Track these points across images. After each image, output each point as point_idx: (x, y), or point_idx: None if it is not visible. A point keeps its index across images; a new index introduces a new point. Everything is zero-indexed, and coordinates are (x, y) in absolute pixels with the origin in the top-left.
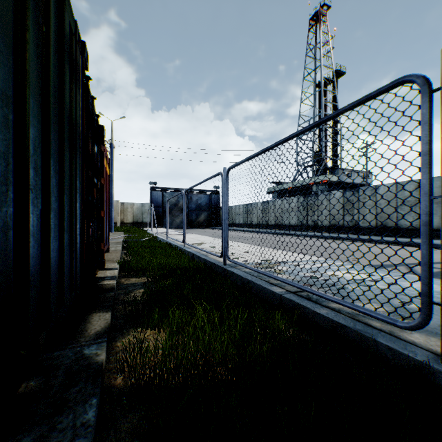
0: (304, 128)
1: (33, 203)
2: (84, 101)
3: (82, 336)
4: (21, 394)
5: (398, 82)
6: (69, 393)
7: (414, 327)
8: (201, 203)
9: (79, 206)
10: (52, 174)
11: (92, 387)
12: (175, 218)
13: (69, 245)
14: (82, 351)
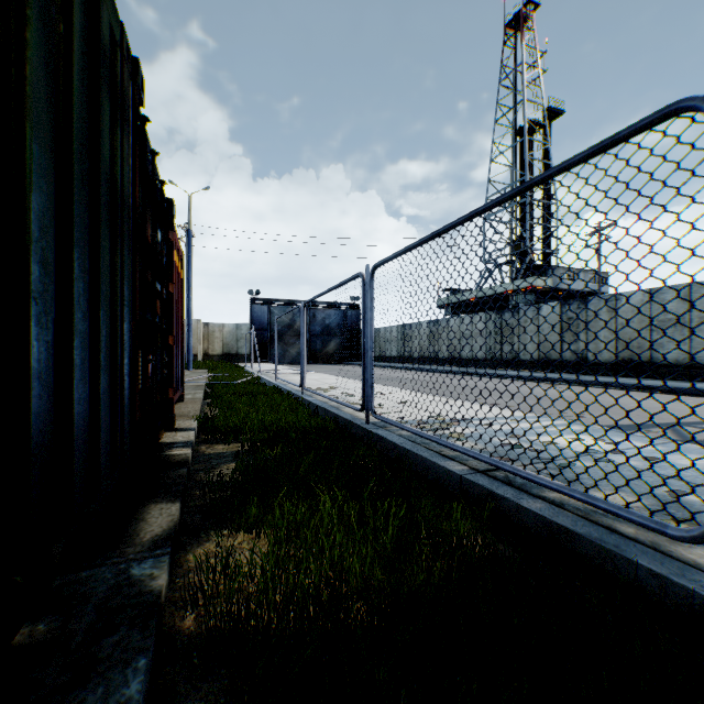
0: (501, 196)
1: (39, 322)
2: (137, 155)
3: (130, 544)
4: (20, 646)
5: (668, 111)
6: (101, 646)
7: (699, 538)
8: (330, 323)
9: (128, 329)
10: (76, 274)
11: (141, 636)
12: (288, 348)
13: (109, 392)
14: (128, 570)
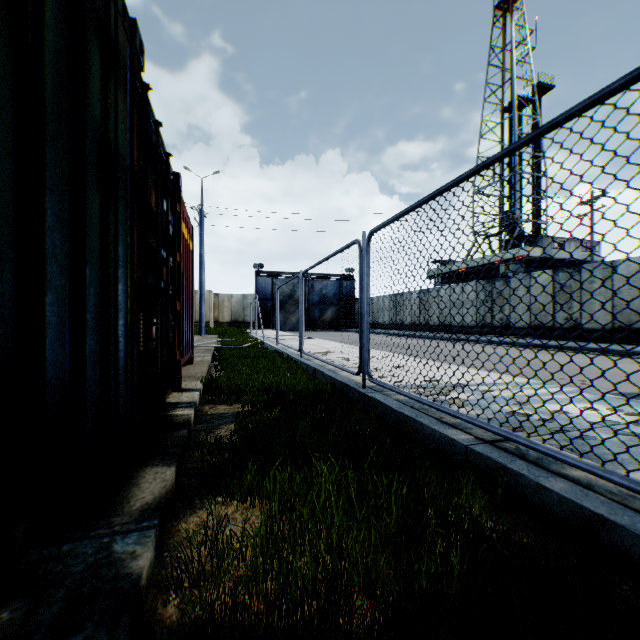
0: (514, 143)
1: None
2: (134, 117)
3: (118, 513)
4: None
5: None
6: None
7: None
8: (327, 293)
9: (124, 290)
10: (49, 222)
11: (107, 637)
12: (289, 316)
13: (99, 354)
14: (111, 545)
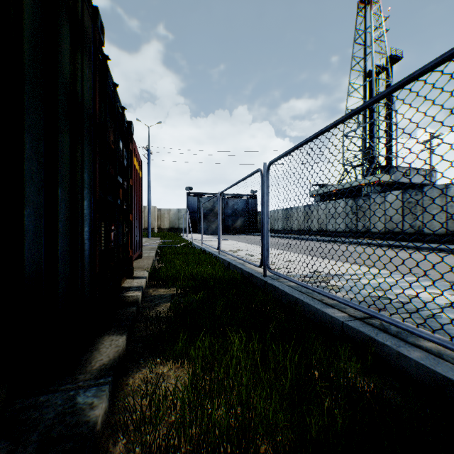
0: (380, 93)
1: None
2: (96, 78)
3: (82, 371)
4: None
5: None
6: None
7: None
8: (237, 208)
9: (89, 205)
10: (27, 154)
11: None
12: (210, 224)
13: (69, 253)
14: (75, 397)
